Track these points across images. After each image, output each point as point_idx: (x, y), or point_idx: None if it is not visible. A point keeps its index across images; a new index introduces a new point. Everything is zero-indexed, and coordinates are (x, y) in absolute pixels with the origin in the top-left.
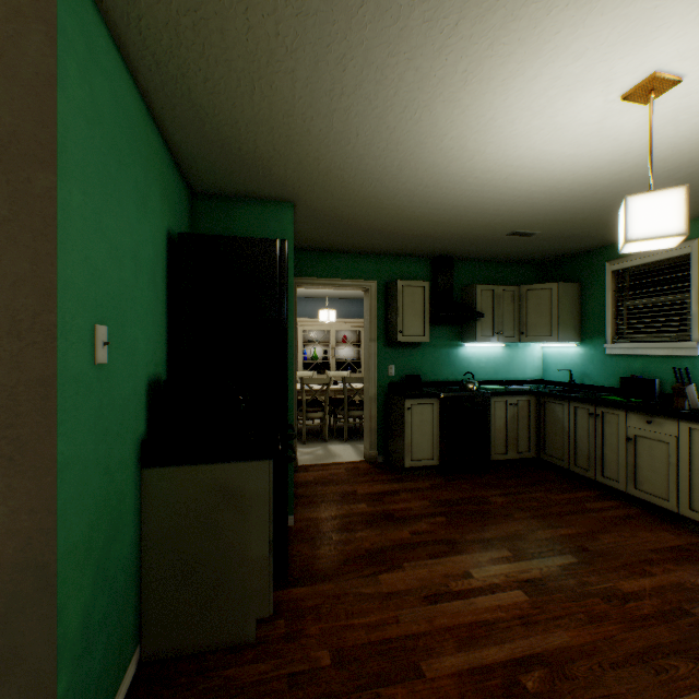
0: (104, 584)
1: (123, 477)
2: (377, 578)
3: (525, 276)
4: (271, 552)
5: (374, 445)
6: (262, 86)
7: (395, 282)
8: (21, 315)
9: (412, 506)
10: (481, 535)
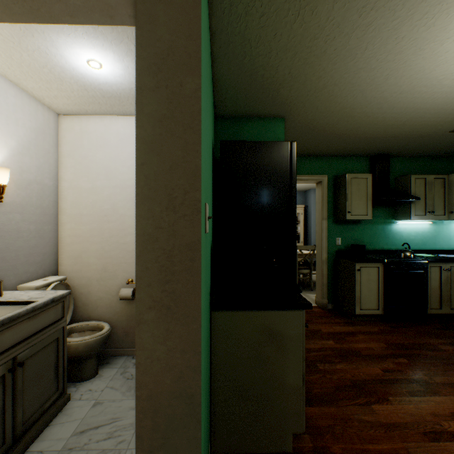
0: (206, 403)
1: (208, 319)
2: (371, 408)
3: (450, 167)
4: (303, 382)
5: (325, 295)
6: (305, 13)
7: (344, 175)
8: (175, 193)
9: (372, 346)
10: (448, 379)
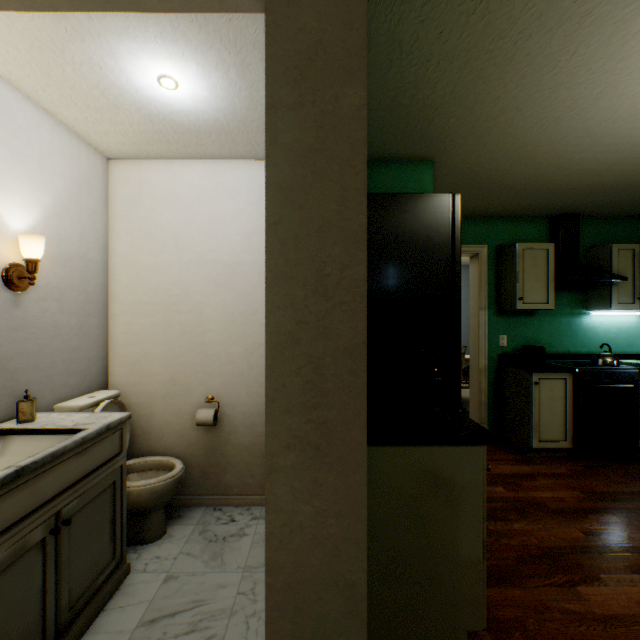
0: None
1: None
2: (575, 591)
3: None
4: (483, 554)
5: (483, 419)
6: None
7: (513, 245)
8: (326, 268)
9: (562, 496)
10: None
